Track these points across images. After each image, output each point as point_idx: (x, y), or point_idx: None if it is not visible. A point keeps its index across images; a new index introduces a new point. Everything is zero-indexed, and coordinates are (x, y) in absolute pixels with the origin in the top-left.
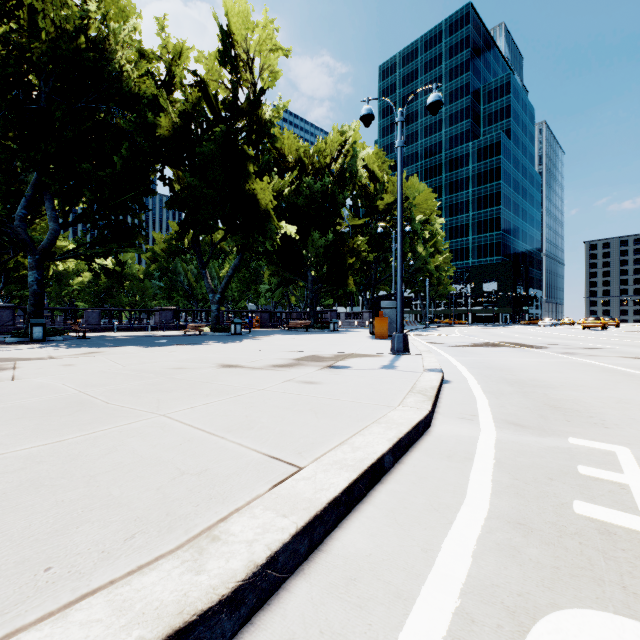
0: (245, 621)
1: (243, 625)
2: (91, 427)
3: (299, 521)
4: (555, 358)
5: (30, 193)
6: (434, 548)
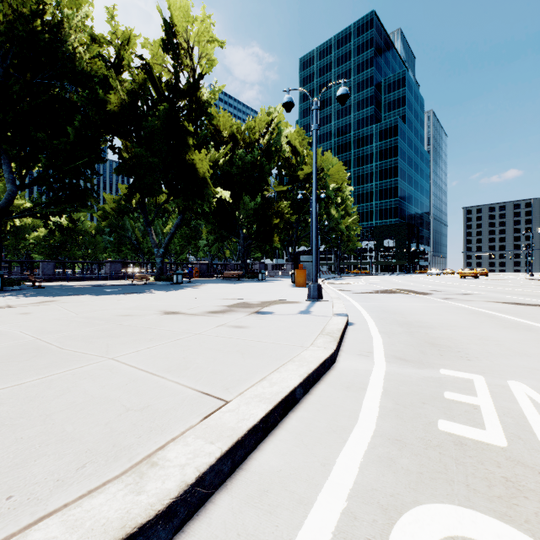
0: (177, 530)
1: (176, 533)
2: (47, 371)
3: (223, 446)
4: (437, 303)
5: None
6: (330, 462)
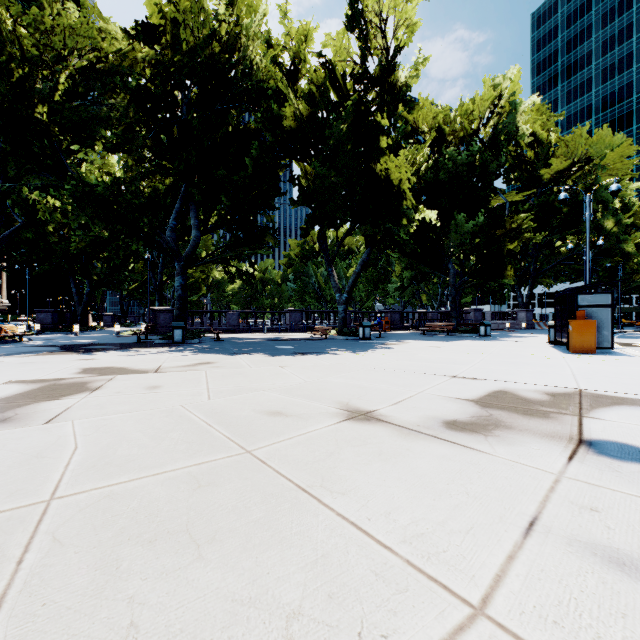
0: None
1: None
2: None
3: None
4: None
5: (179, 205)
6: None
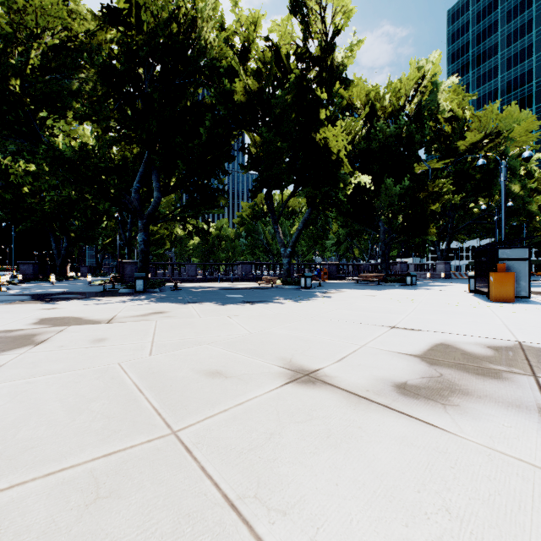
0: None
1: None
2: None
3: None
4: None
5: (142, 170)
6: None
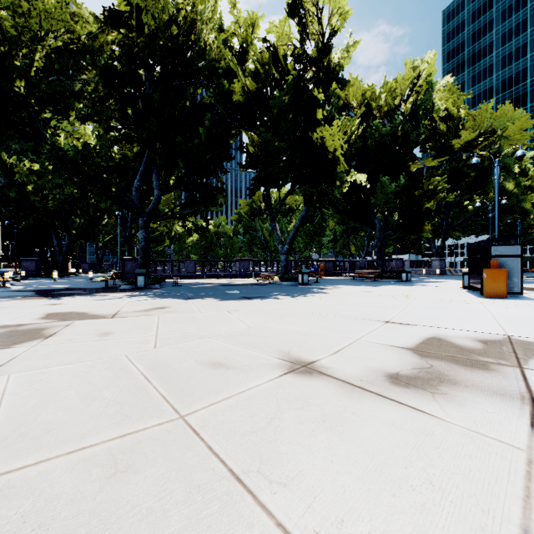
0: None
1: None
2: None
3: None
4: None
5: (143, 168)
6: None
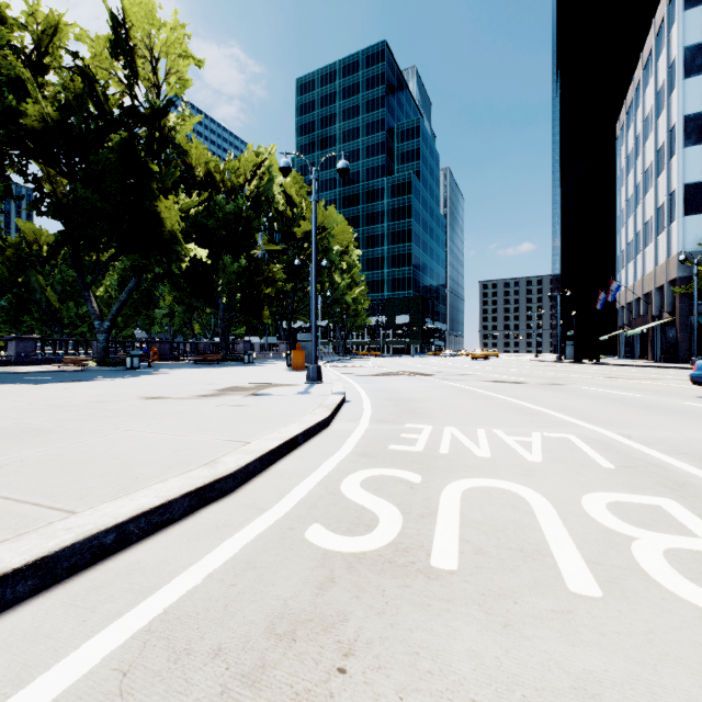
0: (238, 487)
1: (237, 488)
2: (73, 440)
3: (256, 455)
4: (433, 383)
5: None
6: (321, 464)
